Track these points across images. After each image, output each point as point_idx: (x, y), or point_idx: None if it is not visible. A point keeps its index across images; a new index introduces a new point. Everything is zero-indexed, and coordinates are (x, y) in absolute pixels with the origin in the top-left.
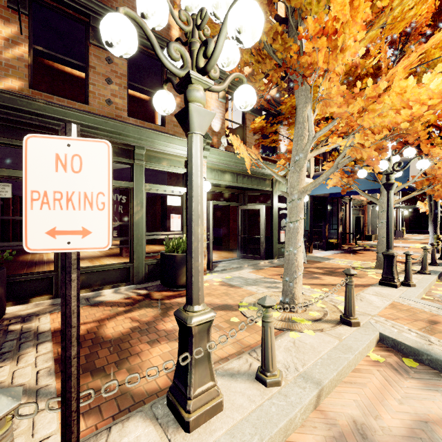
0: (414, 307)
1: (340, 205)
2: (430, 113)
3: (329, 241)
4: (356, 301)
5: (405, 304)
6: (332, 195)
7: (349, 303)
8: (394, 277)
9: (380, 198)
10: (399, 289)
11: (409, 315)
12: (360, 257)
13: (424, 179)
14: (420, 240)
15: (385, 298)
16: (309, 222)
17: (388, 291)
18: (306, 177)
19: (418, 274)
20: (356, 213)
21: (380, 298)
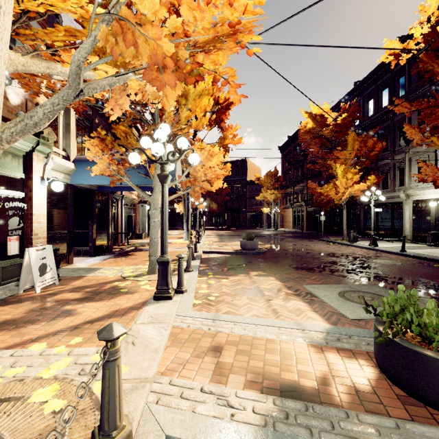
0: (193, 328)
1: (112, 201)
2: (262, 4)
3: (97, 244)
4: (126, 351)
5: (185, 326)
6: (101, 188)
7: (111, 402)
8: (169, 287)
9: (152, 195)
10: (174, 300)
11: (193, 347)
12: (132, 260)
13: (187, 181)
14: (178, 235)
15: (163, 325)
16: (69, 222)
17: (164, 308)
18: (63, 158)
19: (185, 273)
20: (128, 212)
21: (158, 326)
